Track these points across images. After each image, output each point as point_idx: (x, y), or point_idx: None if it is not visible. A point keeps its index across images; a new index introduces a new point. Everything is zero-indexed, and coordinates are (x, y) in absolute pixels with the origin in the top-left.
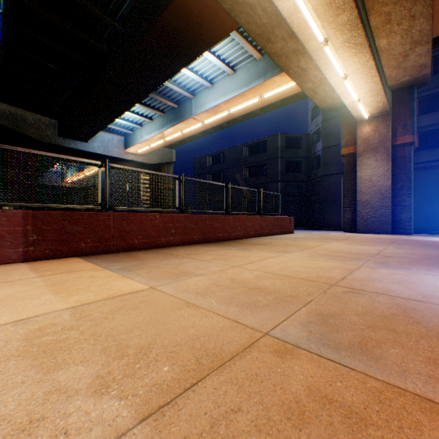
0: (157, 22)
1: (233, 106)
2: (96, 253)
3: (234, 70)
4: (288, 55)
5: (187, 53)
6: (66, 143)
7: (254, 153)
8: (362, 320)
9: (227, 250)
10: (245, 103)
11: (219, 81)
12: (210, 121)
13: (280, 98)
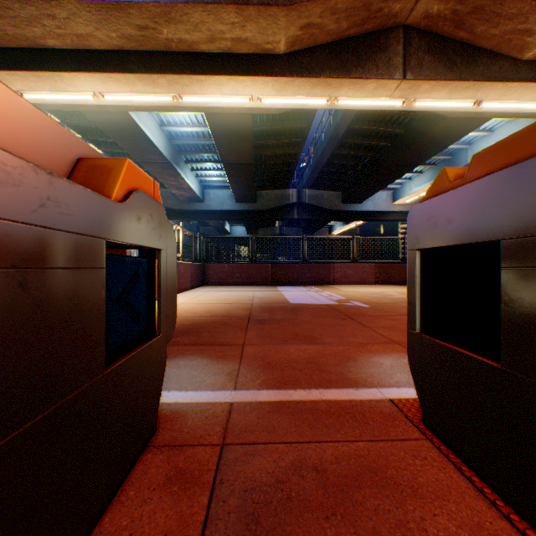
0: (432, 130)
1: None
2: (400, 284)
3: None
4: None
5: (458, 134)
6: (346, 207)
7: None
8: None
9: None
10: None
11: (500, 127)
12: None
13: None
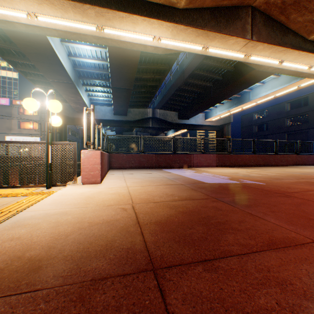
0: (241, 78)
1: (277, 93)
2: (229, 166)
3: (279, 75)
4: (313, 74)
5: (253, 82)
6: (180, 121)
7: (295, 107)
8: (312, 174)
9: (278, 168)
10: (286, 90)
11: (268, 81)
12: (260, 101)
13: (313, 83)
